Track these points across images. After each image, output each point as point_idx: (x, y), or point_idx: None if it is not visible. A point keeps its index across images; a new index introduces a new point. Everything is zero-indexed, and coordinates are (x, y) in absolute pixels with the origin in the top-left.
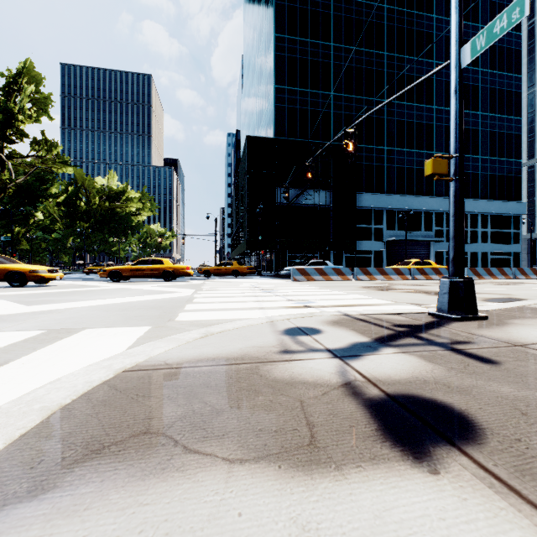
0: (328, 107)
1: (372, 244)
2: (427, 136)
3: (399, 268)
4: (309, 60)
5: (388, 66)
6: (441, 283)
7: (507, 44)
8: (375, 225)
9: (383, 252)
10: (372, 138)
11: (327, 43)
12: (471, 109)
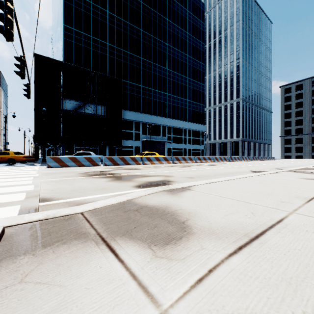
0: (105, 52)
1: (134, 142)
2: (163, 84)
3: (135, 157)
4: (91, 16)
5: (142, 38)
6: None
7: (199, 47)
8: (135, 131)
9: (140, 147)
10: (134, 78)
11: (104, 9)
12: (184, 75)
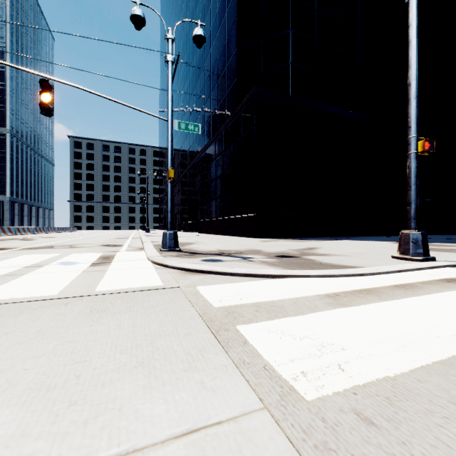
0: None
1: None
2: None
3: None
4: None
5: None
6: (169, 234)
7: None
8: None
9: None
10: None
11: None
12: None
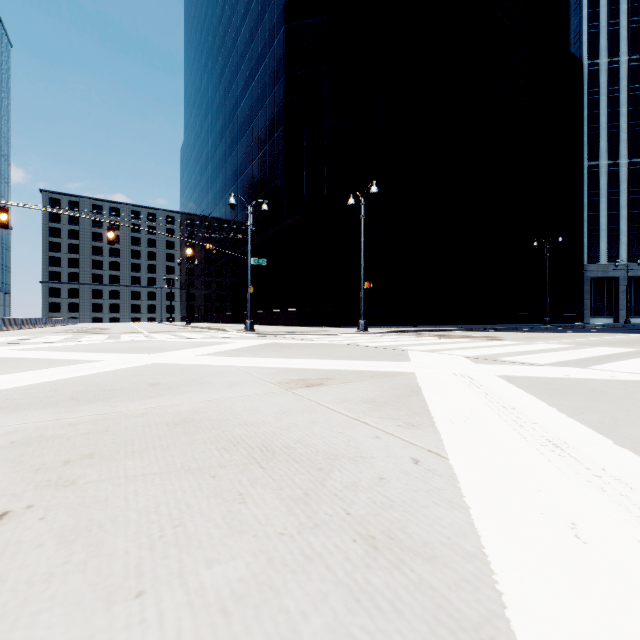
0: None
1: None
2: None
3: None
4: None
5: None
6: (250, 322)
7: None
8: None
9: None
10: None
11: None
12: None
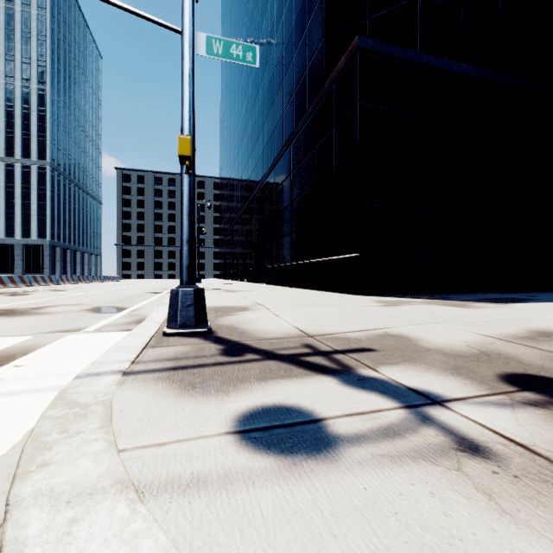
0: None
1: None
2: None
3: None
4: None
5: None
6: (183, 293)
7: None
8: None
9: None
10: None
11: None
12: None
